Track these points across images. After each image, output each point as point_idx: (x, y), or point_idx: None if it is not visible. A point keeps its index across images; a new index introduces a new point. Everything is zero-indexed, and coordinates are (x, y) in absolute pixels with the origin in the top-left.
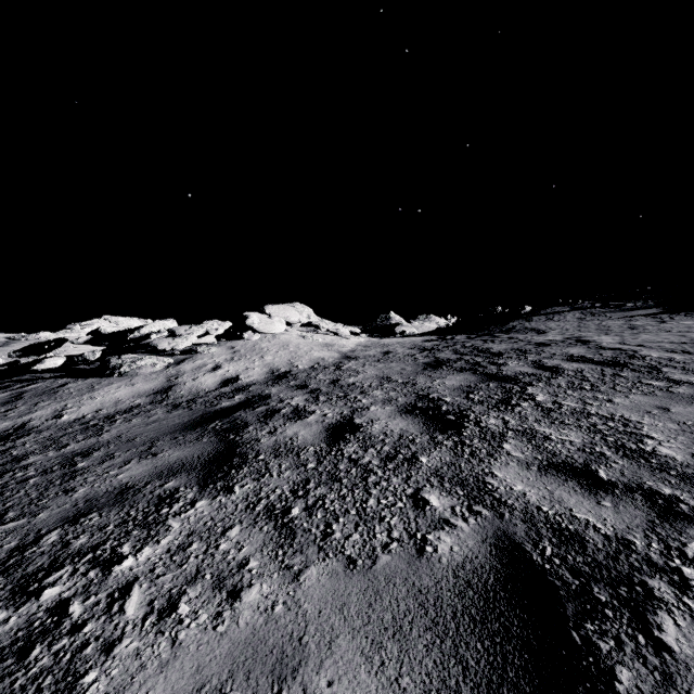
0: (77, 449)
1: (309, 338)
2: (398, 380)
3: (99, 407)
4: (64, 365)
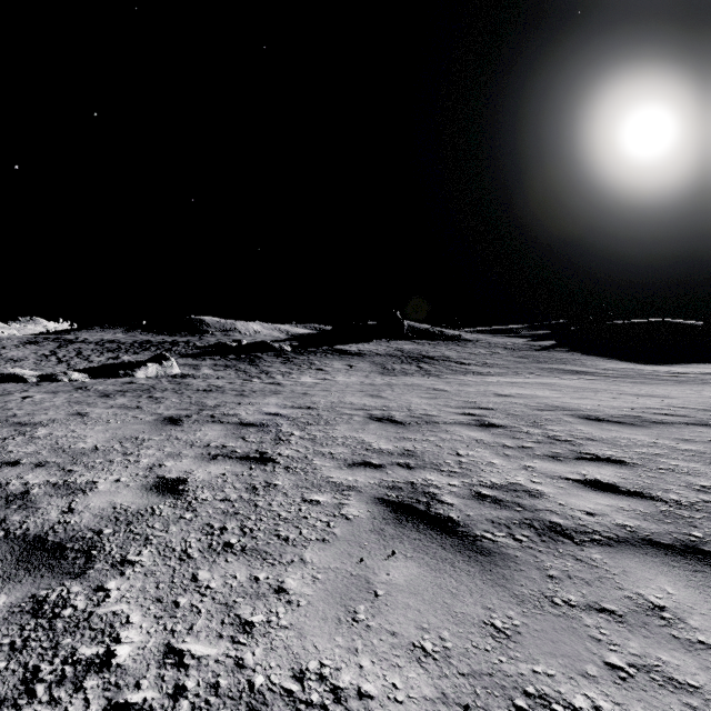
0: None
1: None
2: (27, 341)
3: None
4: None
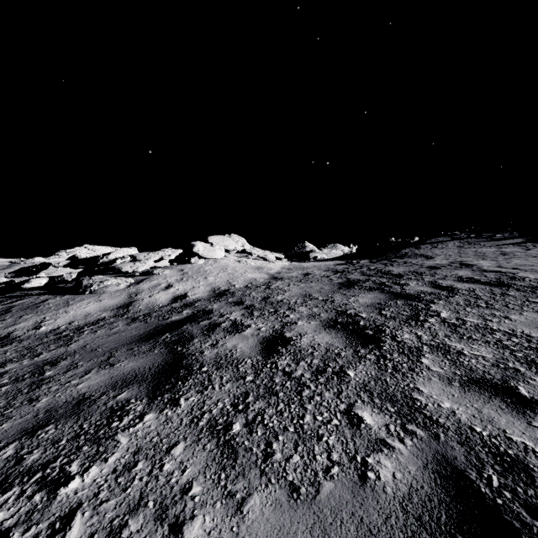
0: (48, 358)
1: (243, 263)
2: (319, 297)
3: (71, 319)
4: (48, 284)
